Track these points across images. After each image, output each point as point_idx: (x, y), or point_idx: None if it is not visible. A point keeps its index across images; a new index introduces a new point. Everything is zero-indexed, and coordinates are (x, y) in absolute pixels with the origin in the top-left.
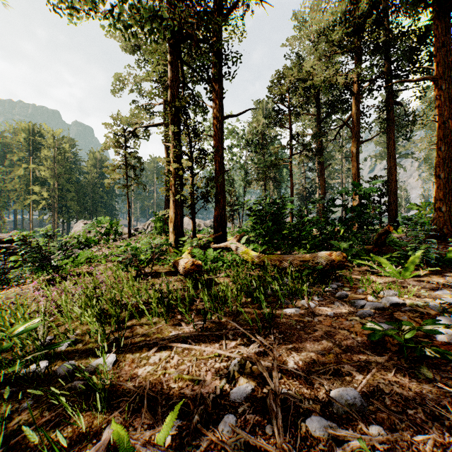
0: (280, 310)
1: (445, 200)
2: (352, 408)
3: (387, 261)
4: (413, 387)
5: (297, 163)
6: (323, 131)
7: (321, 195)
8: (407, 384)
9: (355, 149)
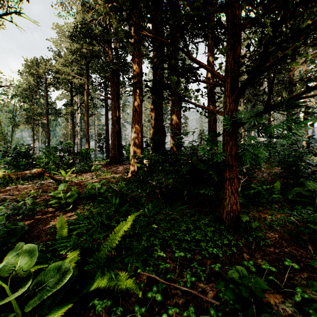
0: (5, 188)
1: (113, 149)
2: (10, 196)
3: (64, 171)
4: (30, 191)
5: (62, 115)
6: (71, 104)
7: (72, 140)
8: (29, 191)
9: (86, 118)
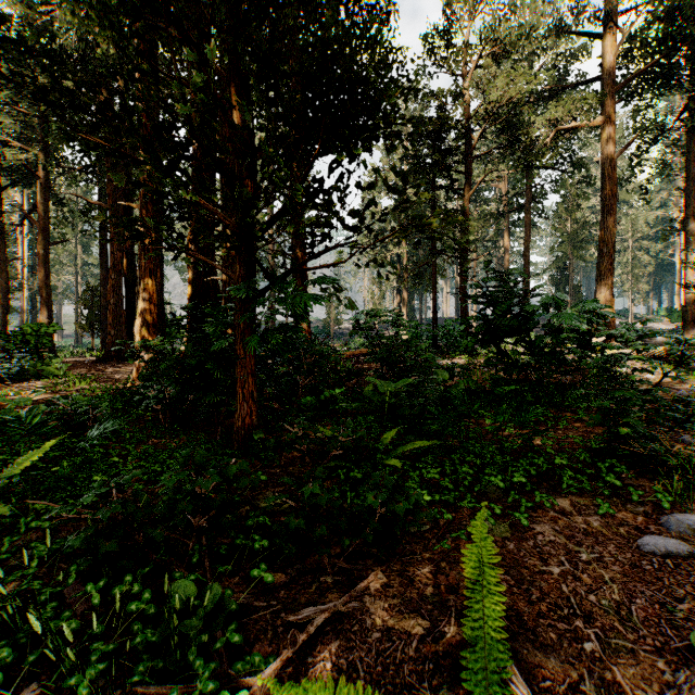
0: None
1: (115, 325)
2: None
3: None
4: None
5: None
6: None
7: (2, 301)
8: None
9: (43, 250)
